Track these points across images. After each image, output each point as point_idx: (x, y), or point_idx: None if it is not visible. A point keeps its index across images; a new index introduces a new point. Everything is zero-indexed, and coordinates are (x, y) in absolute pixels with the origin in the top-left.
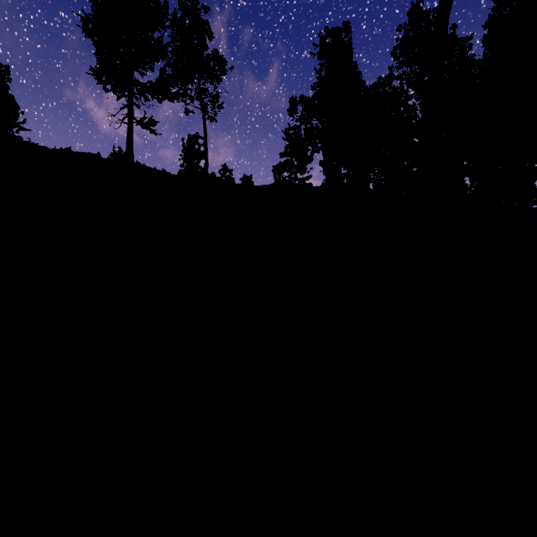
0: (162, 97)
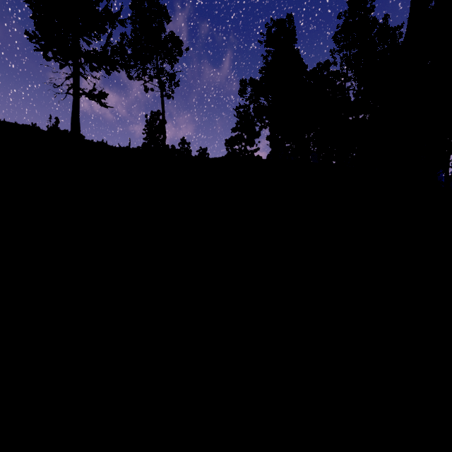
0: (110, 68)
